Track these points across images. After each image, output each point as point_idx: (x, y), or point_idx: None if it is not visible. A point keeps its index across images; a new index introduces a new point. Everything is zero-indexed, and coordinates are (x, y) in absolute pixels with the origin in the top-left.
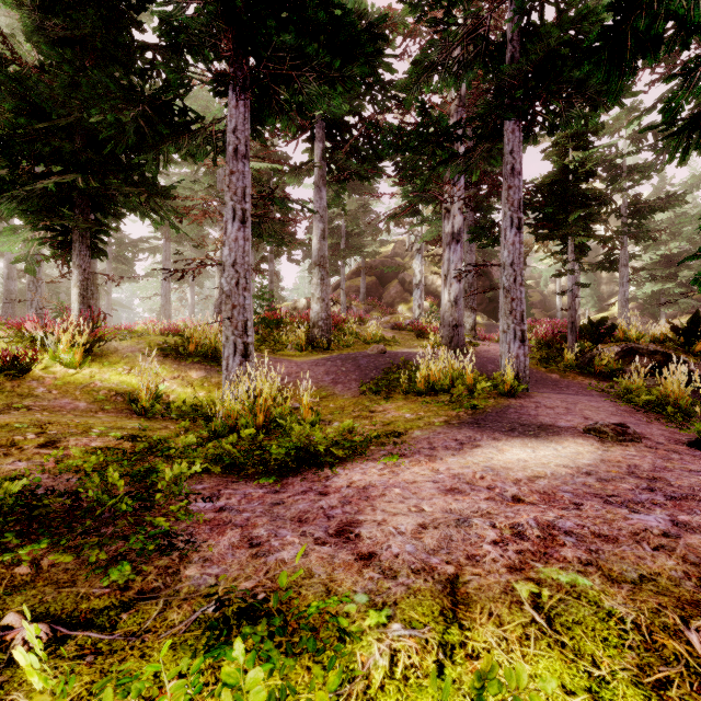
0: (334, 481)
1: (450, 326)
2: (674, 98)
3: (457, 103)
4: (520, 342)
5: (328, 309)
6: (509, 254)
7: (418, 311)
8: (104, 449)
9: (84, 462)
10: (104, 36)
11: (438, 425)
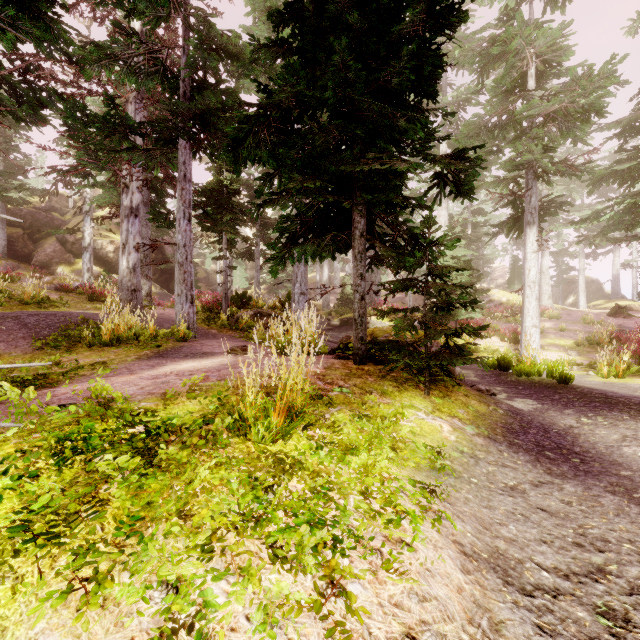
0: (57, 391)
1: (129, 291)
2: (260, 187)
3: (136, 93)
4: (191, 303)
5: None
6: (183, 238)
7: (87, 275)
8: None
9: None
10: None
11: (131, 360)
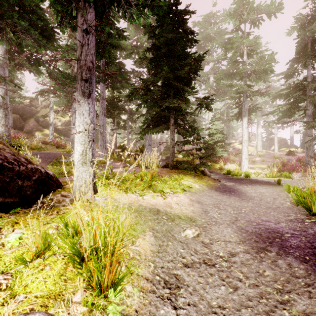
0: None
1: None
2: (137, 108)
3: None
4: (105, 149)
5: (9, 131)
6: (102, 122)
7: (51, 136)
8: None
9: None
10: None
11: None
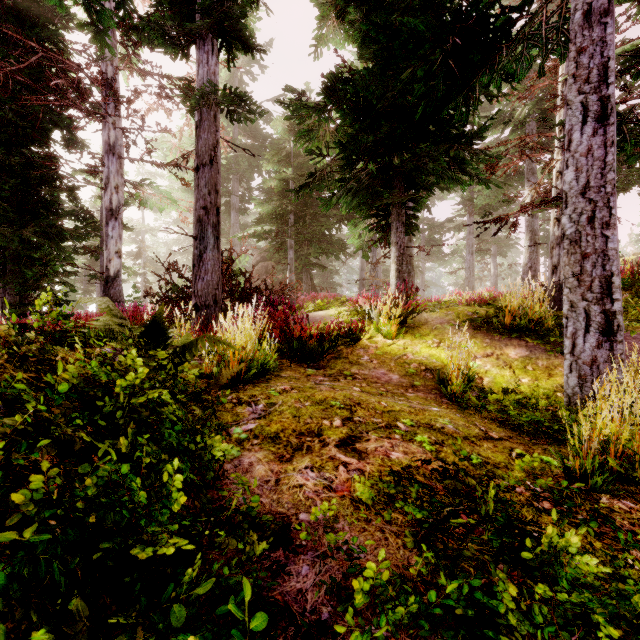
0: None
1: None
2: None
3: None
4: None
5: None
6: None
7: None
8: (405, 472)
9: (362, 547)
10: (415, 6)
11: None
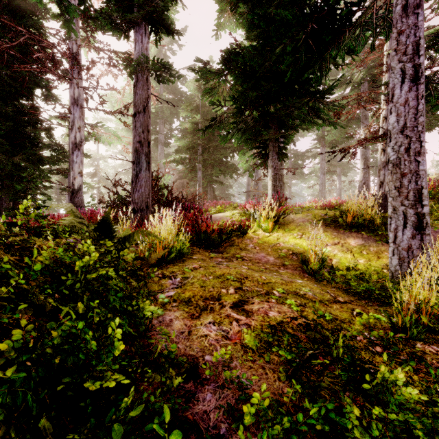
0: None
1: None
2: None
3: None
4: None
5: None
6: None
7: None
8: (279, 325)
9: (249, 381)
10: (285, 2)
11: None
